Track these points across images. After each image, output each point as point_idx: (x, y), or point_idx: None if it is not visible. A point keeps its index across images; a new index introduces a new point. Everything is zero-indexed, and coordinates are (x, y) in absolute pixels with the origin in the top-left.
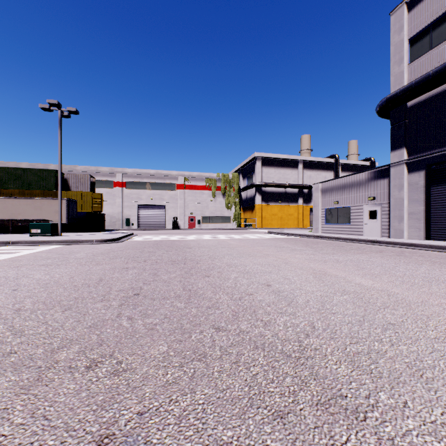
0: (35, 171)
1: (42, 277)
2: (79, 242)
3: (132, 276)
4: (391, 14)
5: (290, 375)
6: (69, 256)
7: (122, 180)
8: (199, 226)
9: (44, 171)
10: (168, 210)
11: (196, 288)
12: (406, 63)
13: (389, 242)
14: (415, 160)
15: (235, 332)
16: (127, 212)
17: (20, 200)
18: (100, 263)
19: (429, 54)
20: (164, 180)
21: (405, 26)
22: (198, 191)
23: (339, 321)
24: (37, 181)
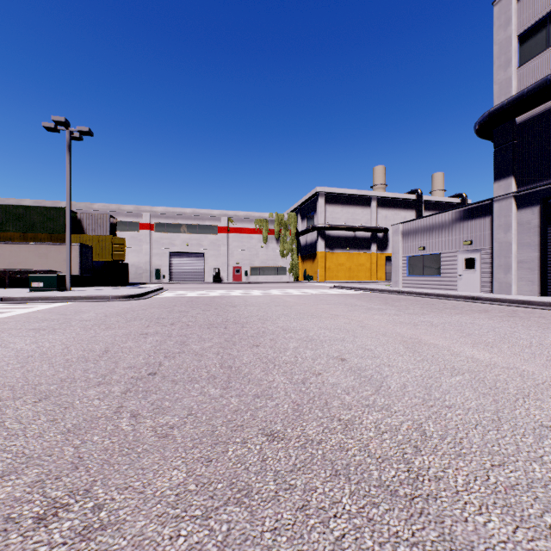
0: (40, 210)
1: (26, 347)
2: (92, 299)
3: (151, 345)
4: (494, 5)
5: (405, 541)
6: (73, 316)
7: (150, 221)
8: (247, 278)
9: (51, 210)
10: (208, 259)
11: (239, 364)
12: (515, 67)
13: (493, 299)
14: (527, 192)
15: (298, 441)
16: (156, 261)
17: (20, 246)
18: (111, 326)
19: (546, 54)
20: (203, 222)
21: (513, 18)
22: (246, 235)
23: (461, 421)
24: (42, 222)
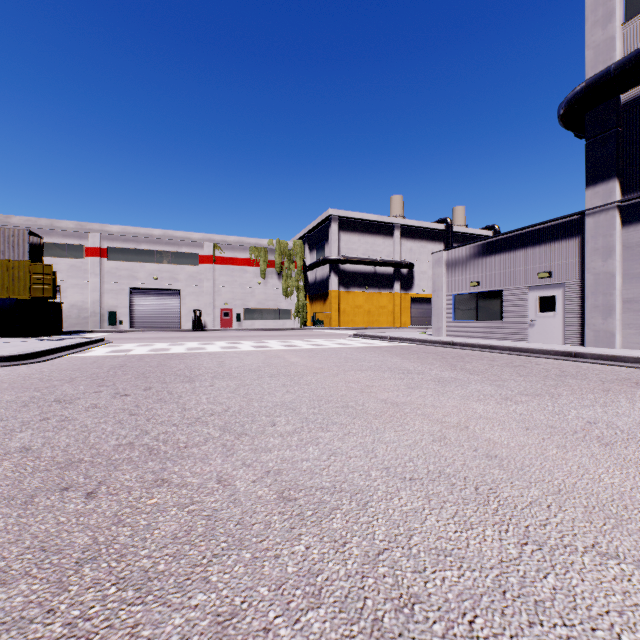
0: None
1: None
2: None
3: None
4: None
5: None
6: None
7: (101, 244)
8: (239, 324)
9: None
10: (185, 299)
11: None
12: (619, 22)
13: (605, 357)
14: (638, 201)
15: None
16: (110, 300)
17: None
18: None
19: None
20: (179, 248)
21: None
22: (238, 267)
23: None
24: None
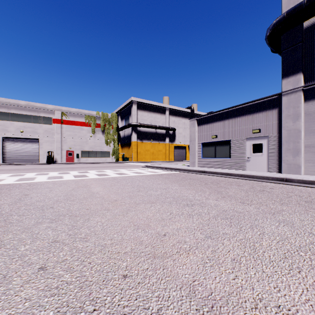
0: None
1: None
2: None
3: None
4: None
5: None
6: None
7: None
8: (78, 160)
9: None
10: (42, 144)
11: None
12: None
13: (308, 182)
14: (314, 86)
15: None
16: None
17: None
18: None
19: None
20: (38, 113)
21: None
22: (77, 126)
23: None
24: None
